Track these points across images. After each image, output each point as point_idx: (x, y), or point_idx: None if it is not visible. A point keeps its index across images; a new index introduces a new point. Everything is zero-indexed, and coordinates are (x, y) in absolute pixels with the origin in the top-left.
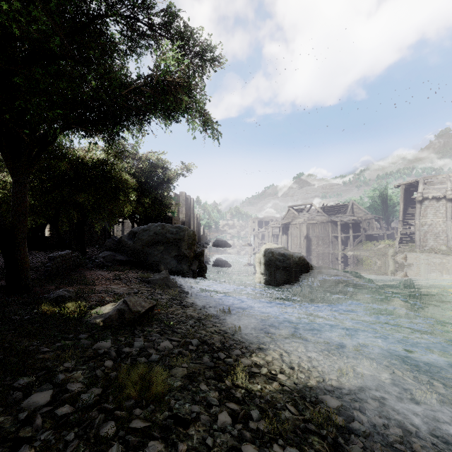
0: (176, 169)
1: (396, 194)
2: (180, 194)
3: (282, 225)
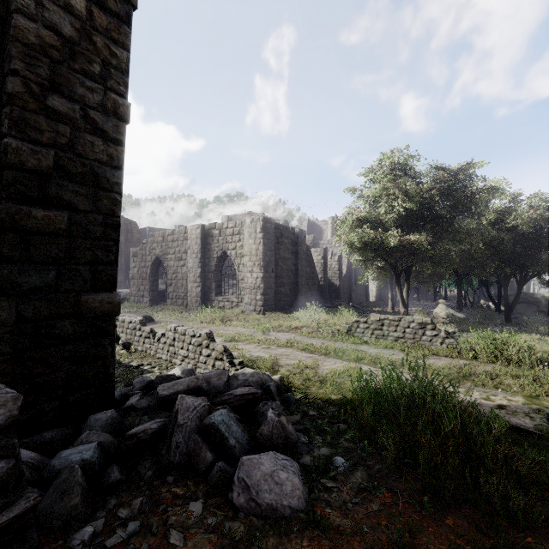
0: None
1: None
2: None
3: None
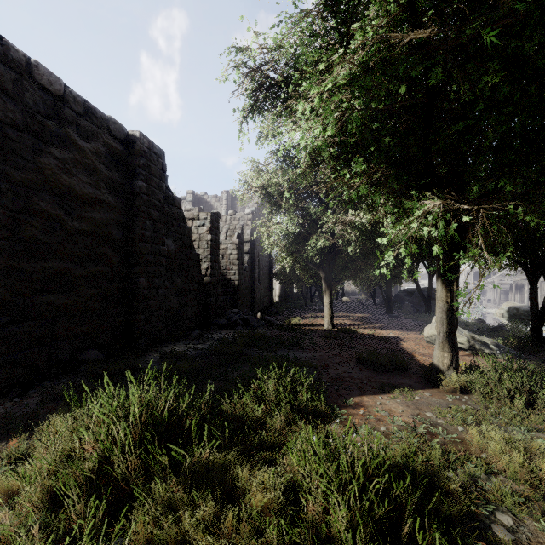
0: None
1: None
2: None
3: (514, 282)
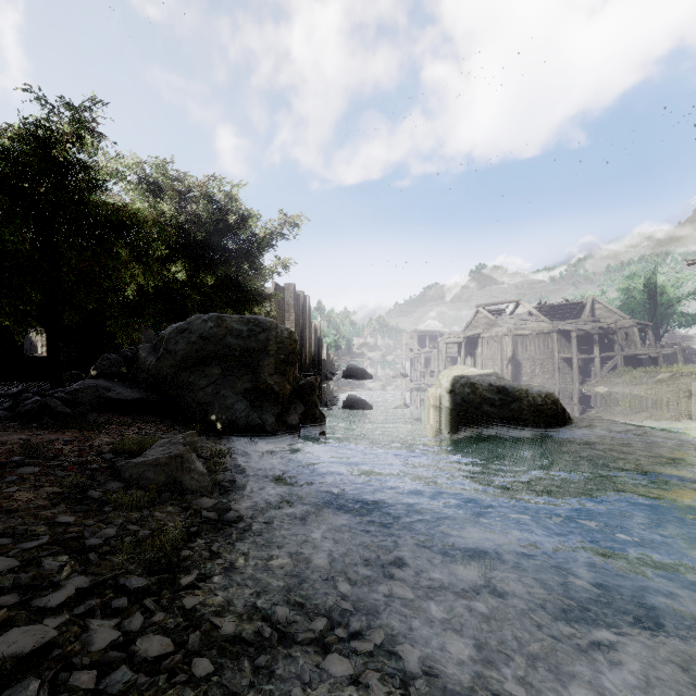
0: (270, 223)
1: (675, 283)
2: (286, 287)
3: (465, 339)
